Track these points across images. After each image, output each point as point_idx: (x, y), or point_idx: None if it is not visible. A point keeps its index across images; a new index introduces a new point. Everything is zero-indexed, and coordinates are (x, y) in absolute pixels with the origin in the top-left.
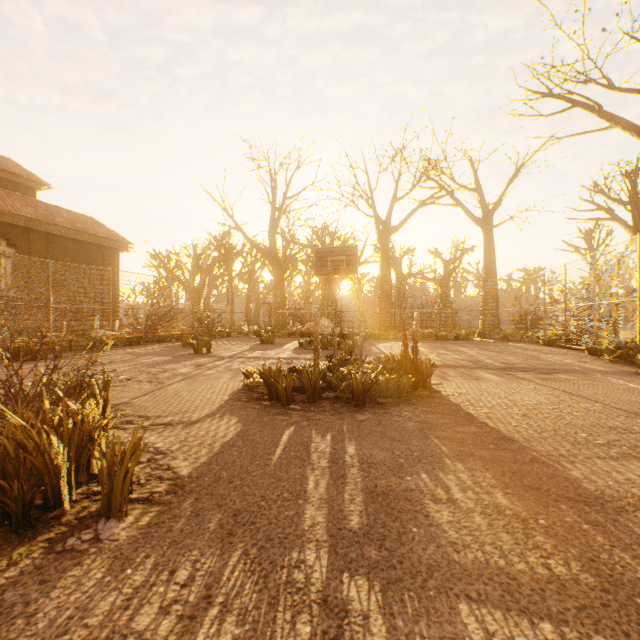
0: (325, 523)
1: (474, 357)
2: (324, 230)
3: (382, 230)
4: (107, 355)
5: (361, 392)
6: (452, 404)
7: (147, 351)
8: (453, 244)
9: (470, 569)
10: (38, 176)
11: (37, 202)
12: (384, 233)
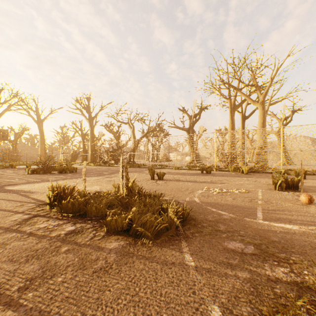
0: (87, 171)
1: None
2: None
3: None
4: None
5: None
6: (78, 169)
7: None
8: (21, 126)
9: (95, 170)
10: None
11: None
12: None
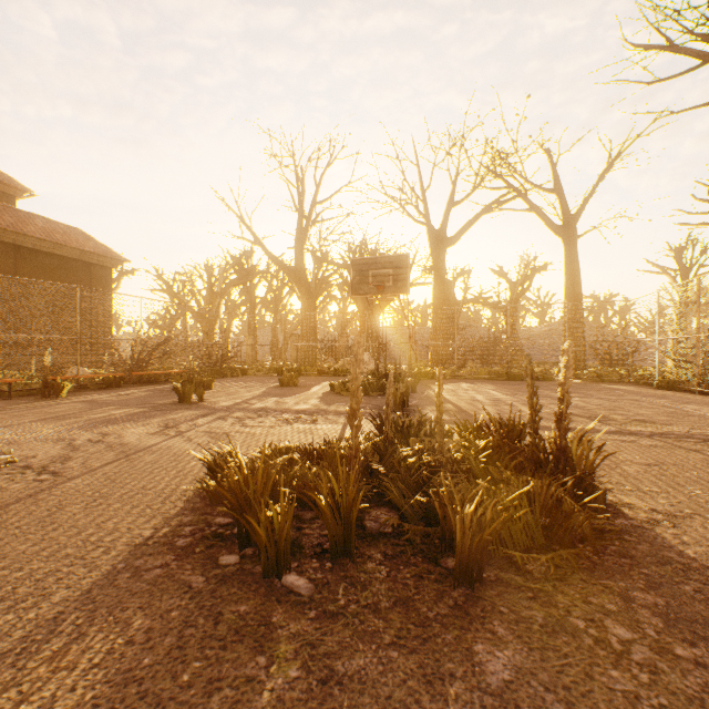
0: None
1: (587, 409)
2: (363, 245)
3: (436, 242)
4: (52, 405)
5: (474, 550)
6: (699, 569)
7: (117, 398)
8: (522, 261)
9: None
10: (17, 181)
11: (3, 207)
12: (438, 246)
